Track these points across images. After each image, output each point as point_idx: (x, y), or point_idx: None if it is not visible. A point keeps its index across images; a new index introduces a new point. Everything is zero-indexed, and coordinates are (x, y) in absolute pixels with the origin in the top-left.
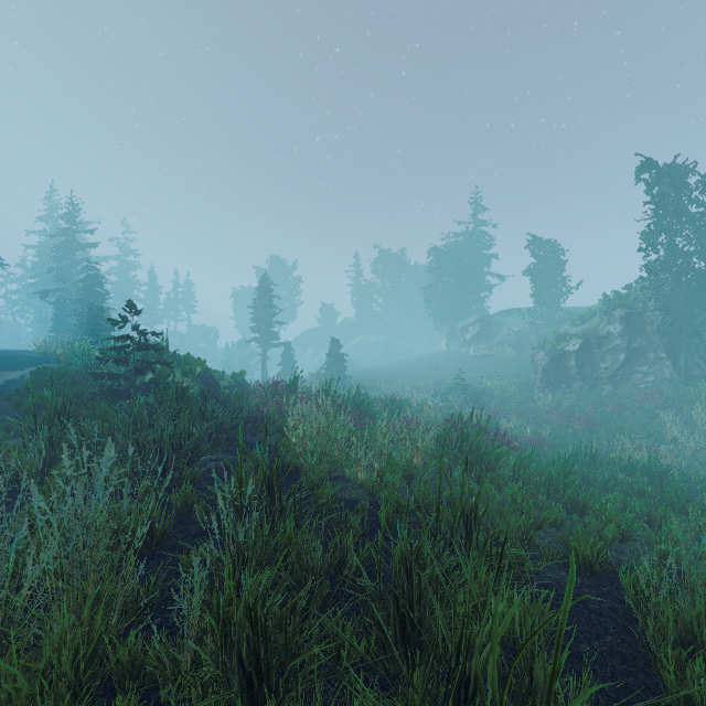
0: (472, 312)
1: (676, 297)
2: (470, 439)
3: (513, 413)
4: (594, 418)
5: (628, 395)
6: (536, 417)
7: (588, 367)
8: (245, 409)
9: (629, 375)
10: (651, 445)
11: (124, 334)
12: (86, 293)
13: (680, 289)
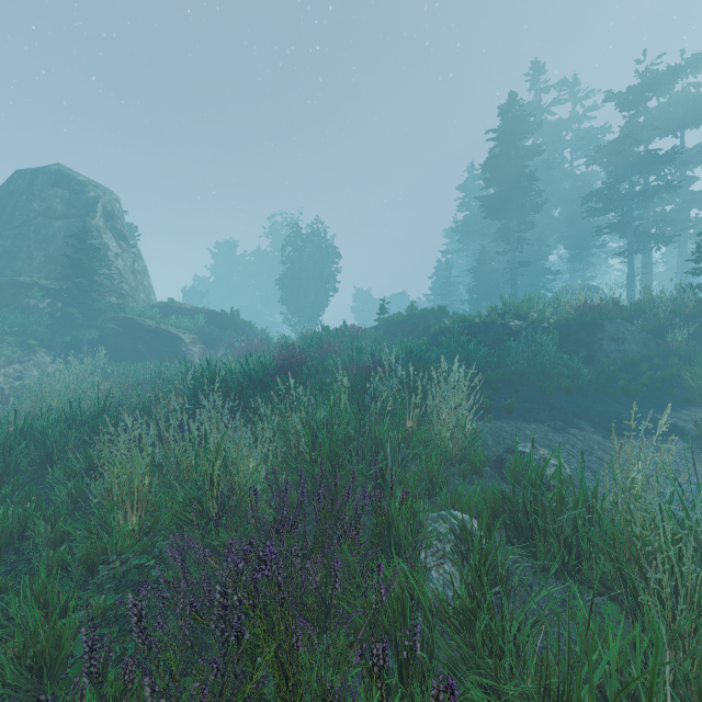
0: None
1: None
2: (266, 340)
3: None
4: None
5: None
6: None
7: None
8: None
9: None
10: None
11: (387, 309)
12: None
13: None
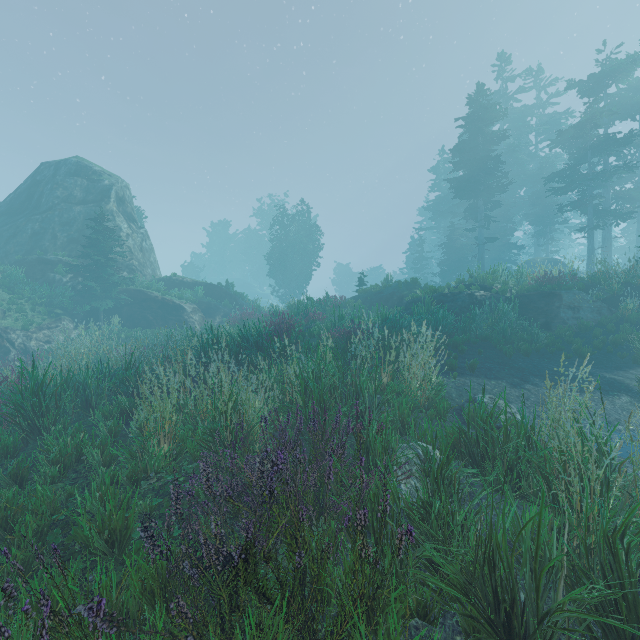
0: None
1: None
2: (257, 309)
3: None
4: None
5: None
6: None
7: None
8: None
9: None
10: None
11: (365, 281)
12: None
13: None
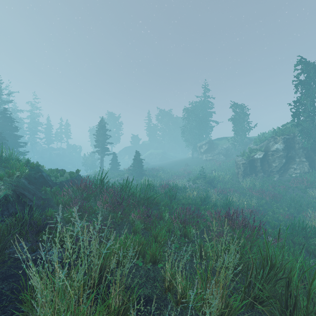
0: (204, 139)
1: (312, 130)
2: (277, 266)
3: (231, 190)
4: (276, 194)
5: (288, 180)
6: (243, 192)
7: (266, 166)
8: (32, 218)
9: (287, 170)
10: (313, 210)
11: None
12: (2, 126)
13: (314, 126)
